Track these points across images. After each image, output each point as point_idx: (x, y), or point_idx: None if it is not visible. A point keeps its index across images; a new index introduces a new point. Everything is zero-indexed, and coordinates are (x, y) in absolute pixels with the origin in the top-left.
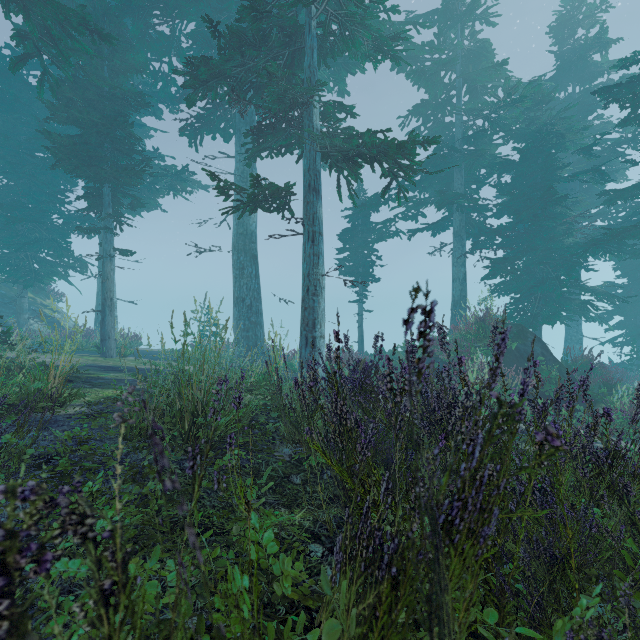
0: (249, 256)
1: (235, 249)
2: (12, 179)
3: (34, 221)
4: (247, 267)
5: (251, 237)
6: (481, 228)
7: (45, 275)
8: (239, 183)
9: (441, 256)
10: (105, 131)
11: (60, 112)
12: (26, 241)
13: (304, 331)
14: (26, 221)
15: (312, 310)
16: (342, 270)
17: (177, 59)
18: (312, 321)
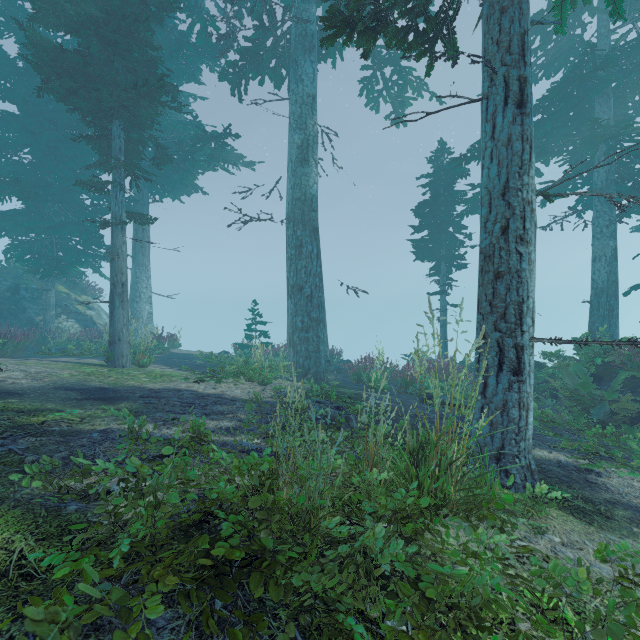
0: (308, 229)
1: (290, 221)
2: (35, 154)
3: (58, 201)
4: (306, 244)
5: (311, 203)
6: (638, 182)
7: (69, 264)
8: (295, 131)
9: (562, 229)
10: (112, 40)
11: (44, 4)
12: (50, 225)
13: (493, 332)
14: (50, 202)
15: (518, 278)
16: (420, 253)
17: (218, 10)
18: (518, 306)
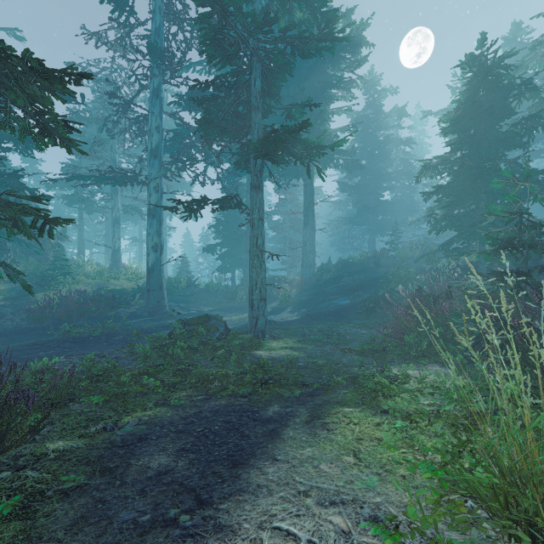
0: None
1: None
2: None
3: None
4: None
5: None
6: None
7: None
8: None
9: None
10: None
11: None
12: None
13: None
14: None
15: None
16: None
17: None
18: None
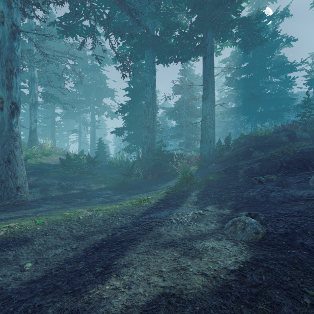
0: None
1: None
2: None
3: None
4: None
5: None
6: None
7: None
8: None
9: None
10: None
11: None
12: None
13: None
14: None
15: None
16: None
17: None
18: None
